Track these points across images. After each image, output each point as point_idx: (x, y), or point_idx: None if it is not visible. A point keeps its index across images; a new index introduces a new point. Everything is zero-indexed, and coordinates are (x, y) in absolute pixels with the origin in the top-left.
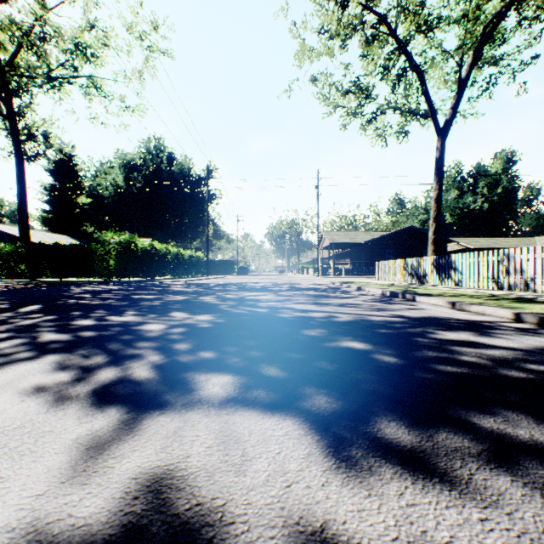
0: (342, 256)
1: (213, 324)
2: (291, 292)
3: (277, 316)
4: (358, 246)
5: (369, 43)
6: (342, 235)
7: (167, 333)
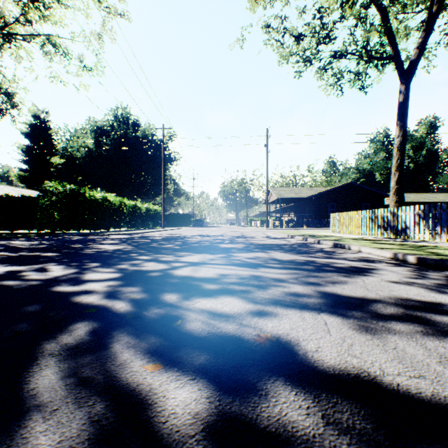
0: (287, 210)
1: None
2: (252, 255)
3: None
4: (301, 201)
5: None
6: (288, 191)
7: None
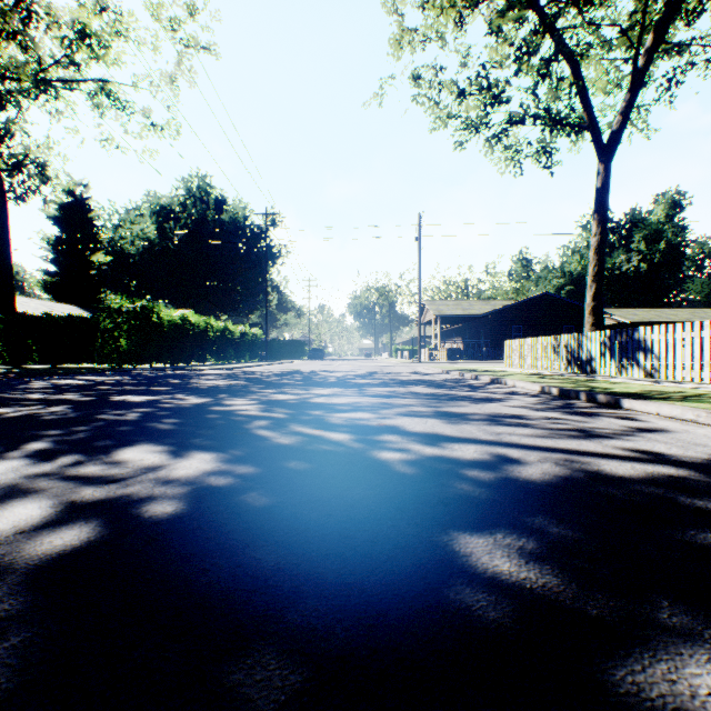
0: (451, 334)
1: (195, 499)
2: (388, 389)
3: (371, 460)
4: (473, 321)
5: (502, 12)
6: (452, 305)
7: None
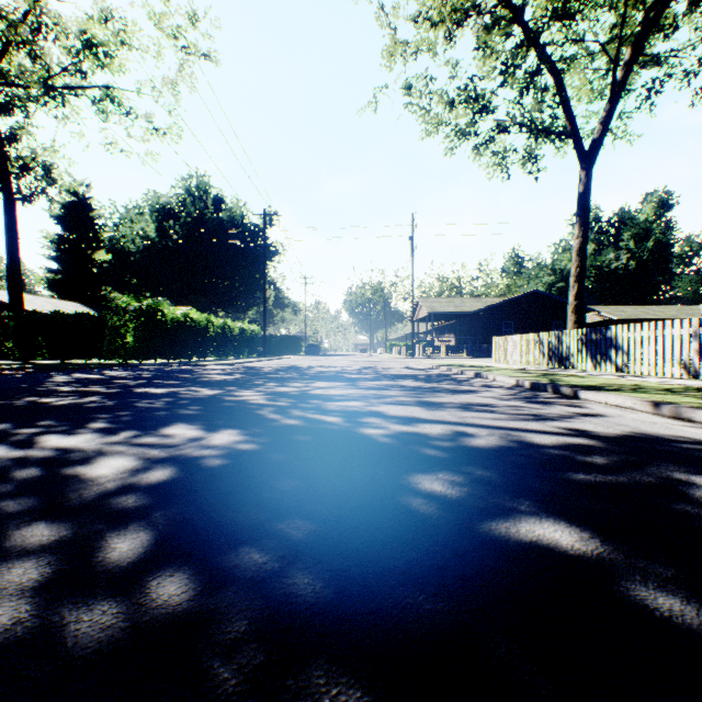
0: (444, 330)
1: (234, 457)
2: (379, 382)
3: (360, 434)
4: (465, 317)
5: (487, 29)
6: (445, 303)
7: (120, 489)
